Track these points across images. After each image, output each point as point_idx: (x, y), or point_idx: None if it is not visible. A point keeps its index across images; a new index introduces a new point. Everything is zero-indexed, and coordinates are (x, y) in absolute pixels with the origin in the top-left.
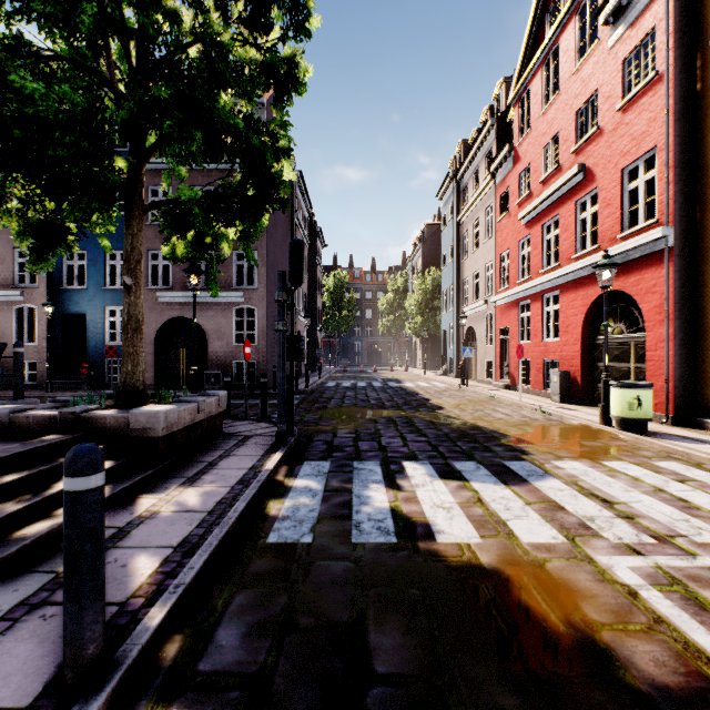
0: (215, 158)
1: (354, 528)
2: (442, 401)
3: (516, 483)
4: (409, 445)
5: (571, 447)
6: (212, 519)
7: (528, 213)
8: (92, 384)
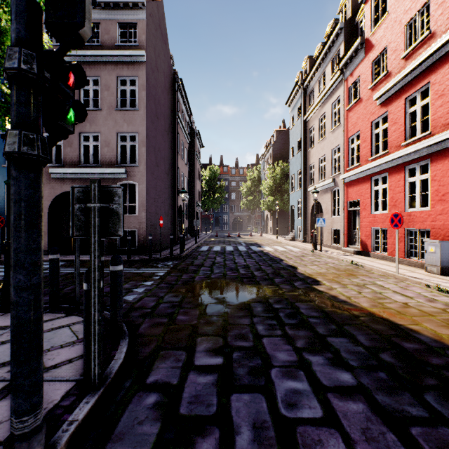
0: None
1: None
2: (309, 269)
3: None
4: (339, 416)
5: None
6: None
7: (386, 91)
8: None
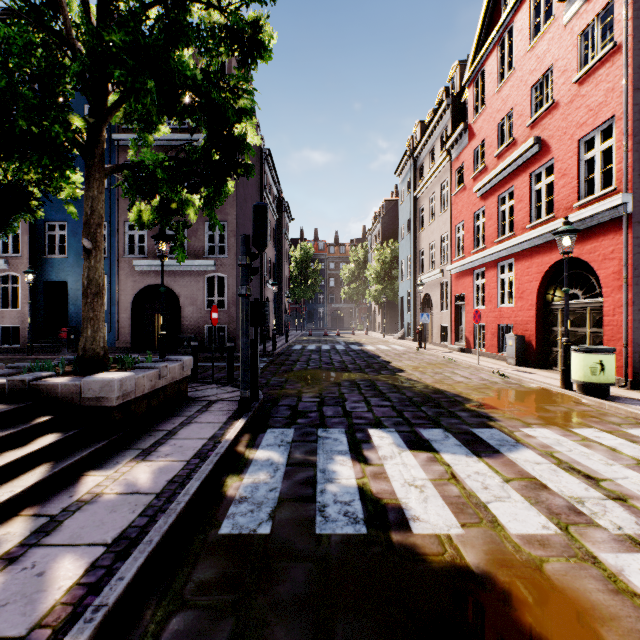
0: (173, 113)
1: (318, 514)
2: (402, 363)
3: (489, 454)
4: (374, 410)
5: (537, 413)
6: (159, 504)
7: (483, 186)
8: (72, 347)
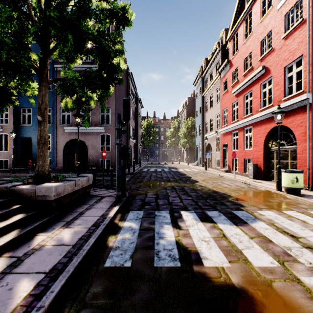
0: (82, 52)
1: (155, 255)
2: (197, 178)
3: (241, 224)
4: (183, 201)
5: (265, 202)
6: (74, 251)
7: (237, 90)
8: (34, 170)
